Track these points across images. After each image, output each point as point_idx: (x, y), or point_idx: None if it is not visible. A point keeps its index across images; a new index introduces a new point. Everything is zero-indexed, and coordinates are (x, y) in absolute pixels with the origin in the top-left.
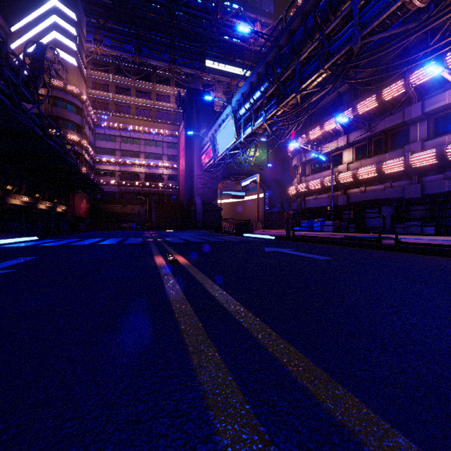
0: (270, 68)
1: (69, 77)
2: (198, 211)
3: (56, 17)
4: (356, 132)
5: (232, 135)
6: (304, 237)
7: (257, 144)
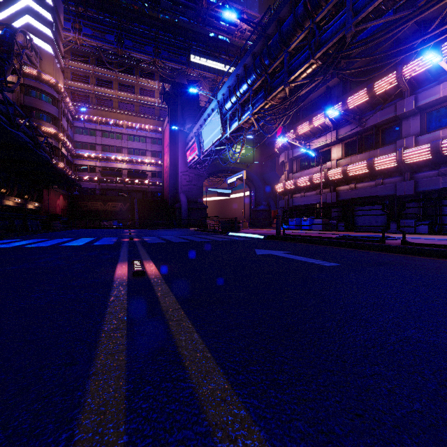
0: (258, 59)
1: (44, 66)
2: (183, 209)
3: (29, 0)
4: (345, 127)
5: (218, 130)
6: (296, 237)
7: (244, 139)
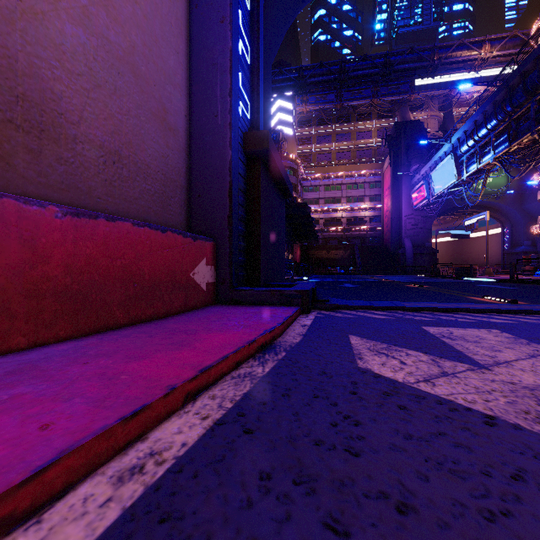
0: (499, 107)
1: (288, 147)
2: (407, 255)
3: (279, 101)
4: None
5: (452, 175)
6: (525, 280)
7: (484, 181)
